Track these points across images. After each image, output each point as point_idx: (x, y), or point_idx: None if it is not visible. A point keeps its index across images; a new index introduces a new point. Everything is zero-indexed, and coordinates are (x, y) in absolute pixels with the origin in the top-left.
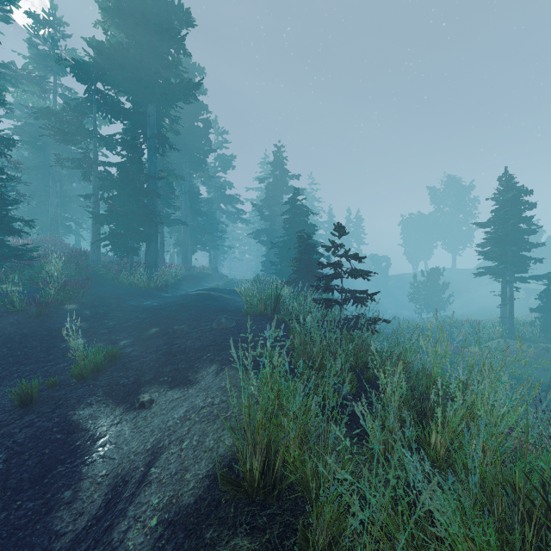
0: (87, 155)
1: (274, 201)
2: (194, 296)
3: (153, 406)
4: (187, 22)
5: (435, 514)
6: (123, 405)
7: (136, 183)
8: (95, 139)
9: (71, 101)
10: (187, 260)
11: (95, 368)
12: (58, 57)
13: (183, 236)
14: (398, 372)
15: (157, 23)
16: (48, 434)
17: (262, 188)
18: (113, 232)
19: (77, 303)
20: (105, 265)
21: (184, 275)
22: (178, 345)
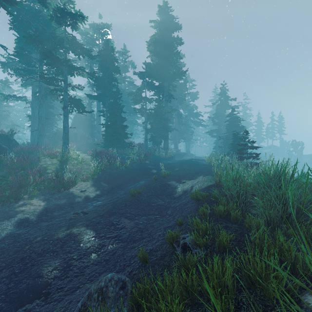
0: (142, 106)
1: (220, 114)
2: (185, 160)
3: (186, 183)
4: (180, 44)
5: (246, 177)
6: (178, 183)
7: (161, 116)
8: (145, 100)
9: (130, 82)
10: (176, 146)
11: (167, 175)
12: (135, 72)
13: (174, 135)
14: (254, 169)
15: (168, 49)
16: (165, 184)
17: (213, 106)
18: (153, 136)
19: (148, 161)
20: (148, 149)
21: (176, 153)
22: (188, 172)
